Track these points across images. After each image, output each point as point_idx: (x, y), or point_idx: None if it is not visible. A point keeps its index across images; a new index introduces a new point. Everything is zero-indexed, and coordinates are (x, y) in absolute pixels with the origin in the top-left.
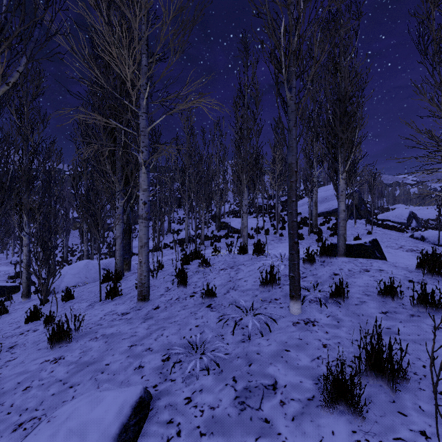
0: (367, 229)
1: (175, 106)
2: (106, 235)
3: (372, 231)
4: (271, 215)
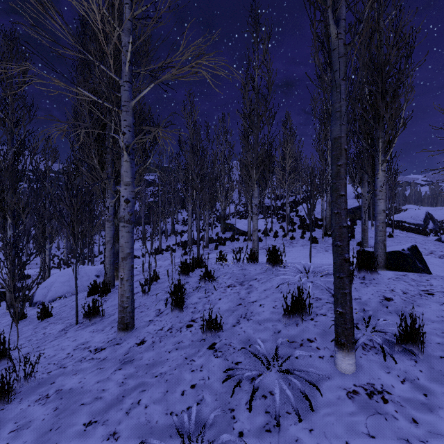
0: (387, 232)
1: (165, 69)
2: None
3: (393, 233)
4: (279, 216)
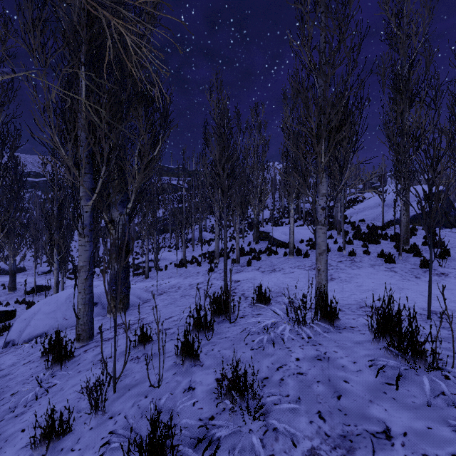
0: None
1: None
2: (136, 244)
3: None
4: None
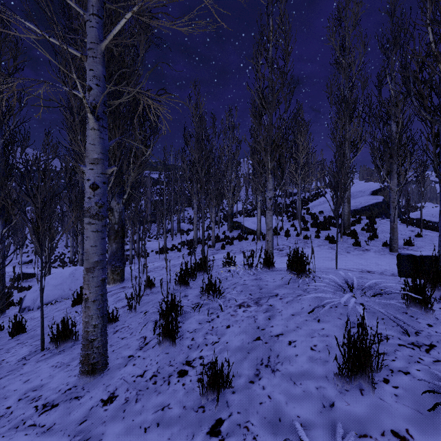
0: (414, 231)
1: None
2: None
3: (421, 232)
4: (289, 214)
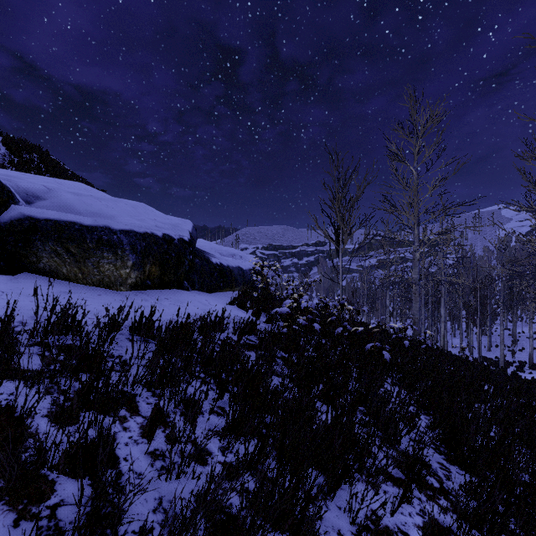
0: None
1: None
2: None
3: None
4: None
